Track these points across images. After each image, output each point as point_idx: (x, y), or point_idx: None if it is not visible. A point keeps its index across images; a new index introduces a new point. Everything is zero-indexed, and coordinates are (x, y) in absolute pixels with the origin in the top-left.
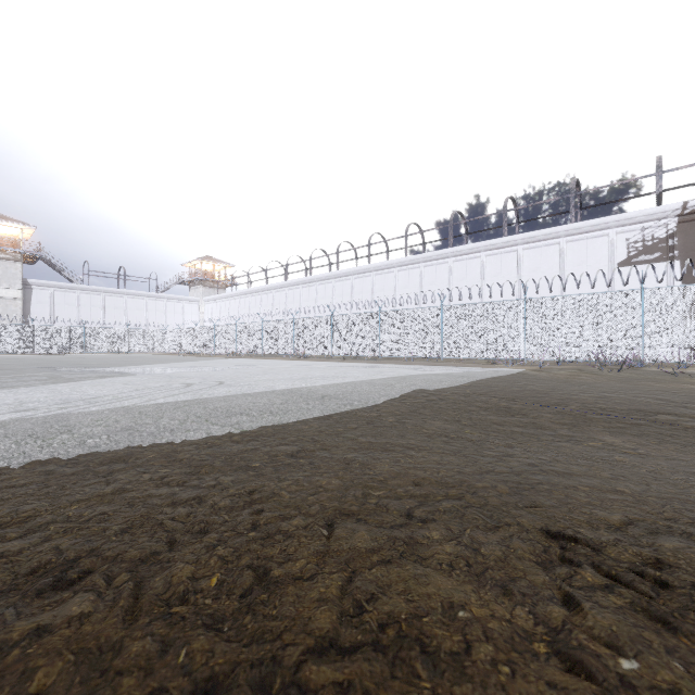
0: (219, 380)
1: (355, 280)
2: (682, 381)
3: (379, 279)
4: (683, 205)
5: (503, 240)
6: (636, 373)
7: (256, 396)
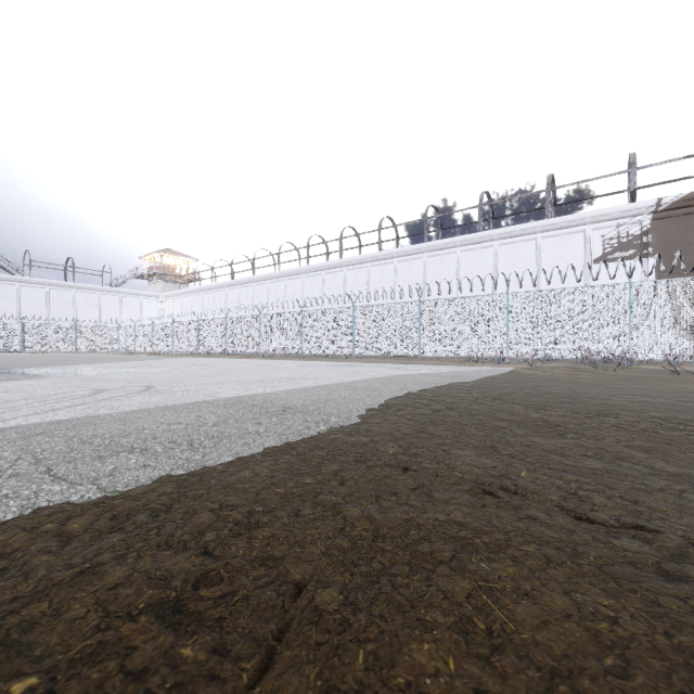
0: (149, 384)
1: (326, 275)
2: (693, 380)
3: (351, 274)
4: (657, 202)
5: (479, 235)
6: (633, 371)
7: (182, 411)
